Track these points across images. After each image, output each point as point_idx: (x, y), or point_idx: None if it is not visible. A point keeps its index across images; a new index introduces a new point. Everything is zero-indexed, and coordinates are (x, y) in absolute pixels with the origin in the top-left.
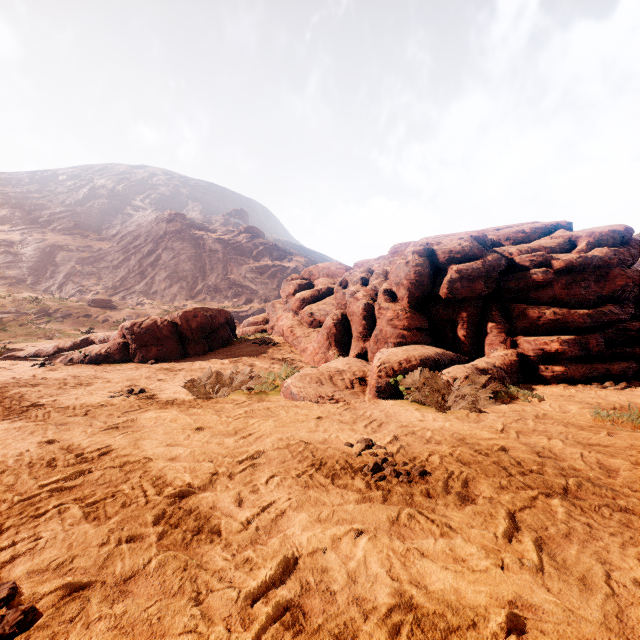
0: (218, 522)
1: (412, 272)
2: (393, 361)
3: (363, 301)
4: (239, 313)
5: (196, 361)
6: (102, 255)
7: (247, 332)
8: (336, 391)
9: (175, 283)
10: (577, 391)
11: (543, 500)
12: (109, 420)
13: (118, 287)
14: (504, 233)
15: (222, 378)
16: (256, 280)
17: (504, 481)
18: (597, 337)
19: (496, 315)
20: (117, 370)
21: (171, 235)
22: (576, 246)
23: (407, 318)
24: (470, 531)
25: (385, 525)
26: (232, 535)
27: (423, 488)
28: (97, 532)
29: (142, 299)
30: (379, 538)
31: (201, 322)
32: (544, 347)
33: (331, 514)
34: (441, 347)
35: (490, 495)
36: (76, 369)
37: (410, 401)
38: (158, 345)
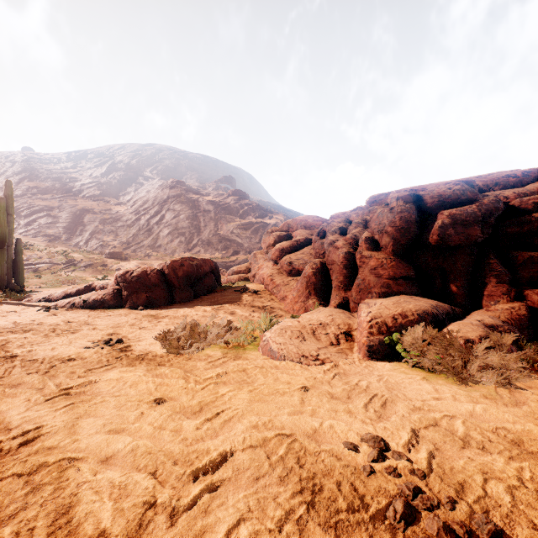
0: None
1: (397, 218)
2: (385, 315)
3: (343, 250)
4: (227, 263)
5: (181, 308)
6: (119, 216)
7: (231, 280)
8: (320, 349)
9: (175, 238)
10: None
11: None
12: (65, 381)
13: (131, 242)
14: (492, 178)
15: (197, 330)
16: (242, 235)
17: None
18: None
19: (495, 263)
20: (108, 316)
21: (173, 199)
22: None
23: (392, 267)
24: None
25: None
26: None
27: None
28: None
29: (149, 252)
30: None
31: (187, 271)
32: None
33: None
34: (429, 297)
35: None
36: (73, 314)
37: (411, 365)
38: (147, 292)
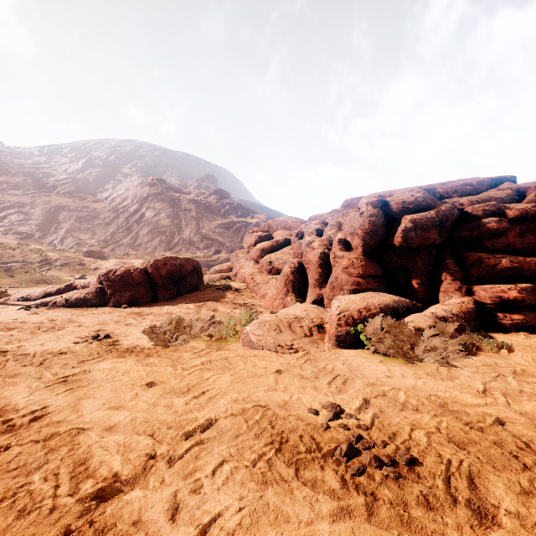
0: None
1: (366, 222)
2: (352, 309)
3: (319, 250)
4: (209, 262)
5: (164, 306)
6: (96, 214)
7: (213, 279)
8: (295, 339)
9: (156, 237)
10: None
11: None
12: (61, 371)
13: (109, 240)
14: (452, 186)
15: (182, 325)
16: (223, 234)
17: (524, 480)
18: None
19: (450, 263)
20: (92, 314)
21: (153, 197)
22: (524, 197)
23: (362, 266)
24: None
25: None
26: None
27: (419, 492)
28: None
29: (128, 250)
30: None
31: (170, 270)
32: (502, 295)
33: None
34: (394, 294)
35: (515, 508)
36: (56, 313)
37: (372, 351)
38: (131, 291)
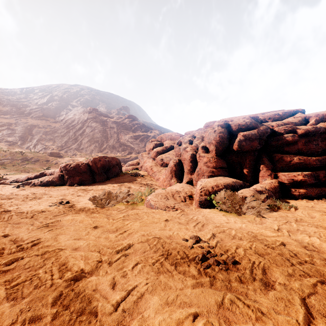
0: (96, 304)
1: (217, 136)
2: (208, 186)
3: (190, 152)
4: (125, 159)
5: (99, 185)
6: (56, 130)
7: (128, 169)
8: (176, 203)
9: (92, 144)
10: (315, 204)
11: (321, 287)
12: (44, 221)
13: (63, 146)
14: (267, 115)
15: (111, 195)
16: (133, 142)
17: (290, 270)
18: (324, 172)
19: (265, 160)
20: (57, 190)
21: (90, 119)
22: (308, 122)
23: (215, 162)
24: (277, 316)
25: (214, 308)
26: (105, 317)
27: (237, 275)
28: (10, 312)
29: (75, 152)
30: (211, 323)
31: (103, 164)
32: (294, 178)
33: (175, 298)
34: (234, 178)
35: (283, 282)
36: (35, 189)
37: (219, 210)
38: (79, 176)
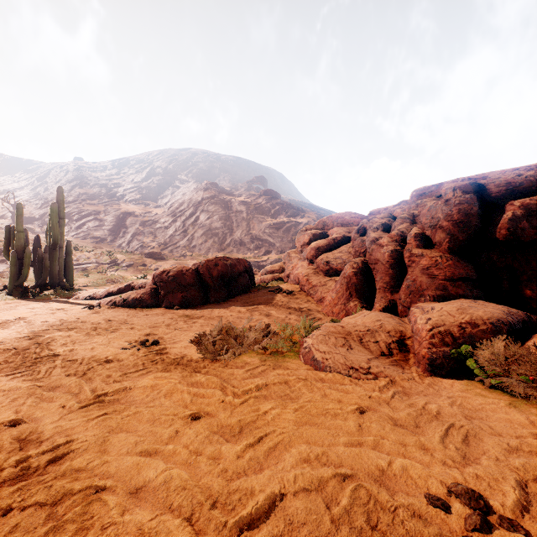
0: None
1: (454, 211)
2: (449, 323)
3: (389, 247)
4: (259, 262)
5: (215, 308)
6: (157, 218)
7: (264, 280)
8: (371, 360)
9: (209, 239)
10: None
11: None
12: (100, 386)
13: (168, 243)
14: None
15: (233, 334)
16: (273, 234)
17: None
18: None
19: None
20: (146, 315)
21: (207, 200)
22: None
23: (449, 266)
24: None
25: None
26: None
27: None
28: None
29: (184, 252)
30: None
31: (221, 270)
32: None
33: None
34: (493, 302)
35: None
36: (114, 312)
37: (488, 386)
38: (183, 292)
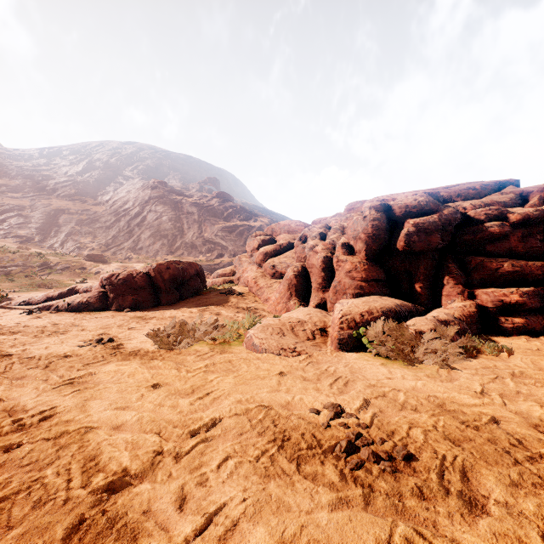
0: None
1: (369, 226)
2: (354, 313)
3: (322, 254)
4: (211, 266)
5: (167, 310)
6: (97, 217)
7: (216, 283)
8: (298, 343)
9: (158, 240)
10: (542, 344)
11: None
12: (67, 374)
13: (110, 244)
14: (455, 190)
15: (186, 329)
16: (226, 238)
17: (514, 474)
18: None
19: (452, 267)
20: (95, 318)
21: (155, 200)
22: (527, 201)
23: (365, 270)
24: None
25: None
26: None
27: (414, 484)
28: None
29: (130, 254)
30: None
31: (173, 274)
32: (503, 299)
33: (298, 531)
34: (397, 298)
35: (504, 498)
36: (58, 317)
37: (374, 354)
38: (133, 295)
